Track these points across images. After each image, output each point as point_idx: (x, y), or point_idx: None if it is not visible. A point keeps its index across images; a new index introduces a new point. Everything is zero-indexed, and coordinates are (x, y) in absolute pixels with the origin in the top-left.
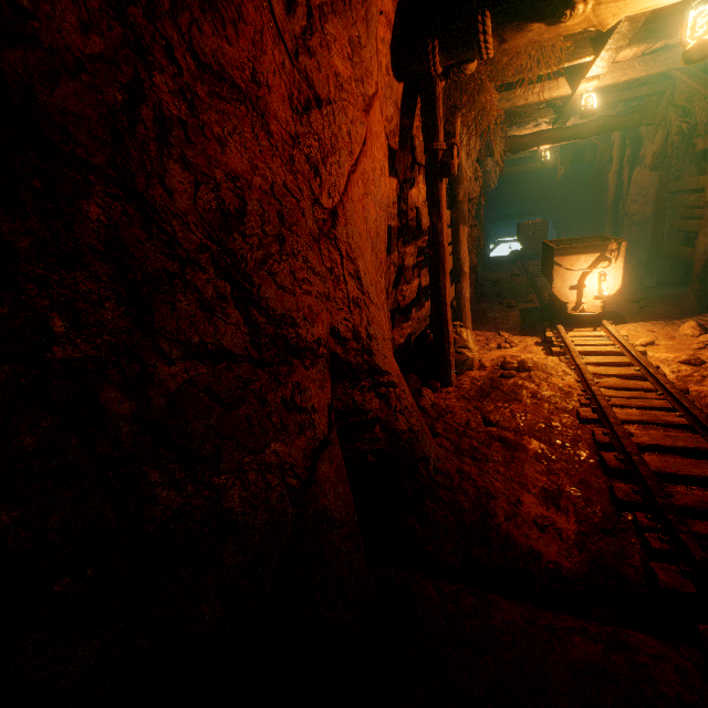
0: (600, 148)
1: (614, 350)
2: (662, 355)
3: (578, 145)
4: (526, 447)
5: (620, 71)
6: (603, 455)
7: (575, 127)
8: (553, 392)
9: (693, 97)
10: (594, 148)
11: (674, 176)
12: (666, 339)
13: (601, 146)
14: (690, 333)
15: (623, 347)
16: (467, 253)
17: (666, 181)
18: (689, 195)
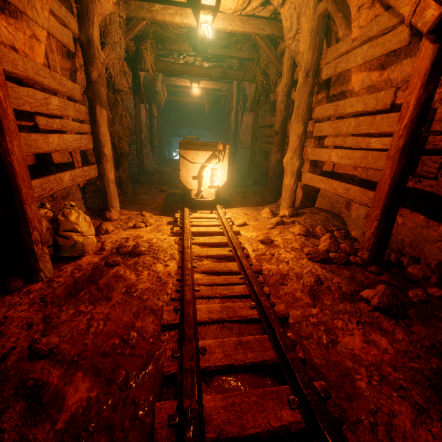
0: (227, 98)
1: (219, 230)
2: (249, 234)
3: (216, 93)
4: (65, 402)
5: (228, 21)
6: (156, 413)
7: (208, 68)
8: (150, 283)
9: (269, 65)
10: (225, 98)
11: (261, 119)
12: (254, 220)
13: (228, 96)
14: (267, 216)
15: (225, 228)
16: (108, 136)
17: (257, 120)
18: (267, 129)
